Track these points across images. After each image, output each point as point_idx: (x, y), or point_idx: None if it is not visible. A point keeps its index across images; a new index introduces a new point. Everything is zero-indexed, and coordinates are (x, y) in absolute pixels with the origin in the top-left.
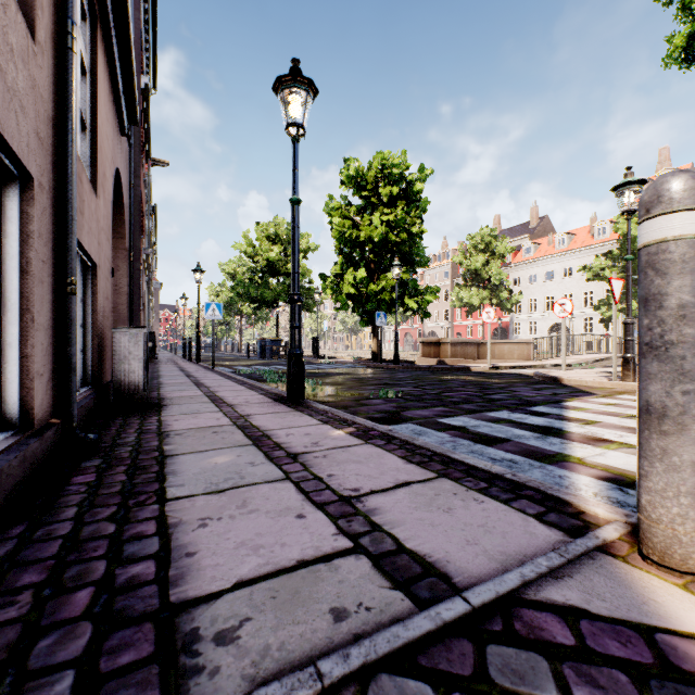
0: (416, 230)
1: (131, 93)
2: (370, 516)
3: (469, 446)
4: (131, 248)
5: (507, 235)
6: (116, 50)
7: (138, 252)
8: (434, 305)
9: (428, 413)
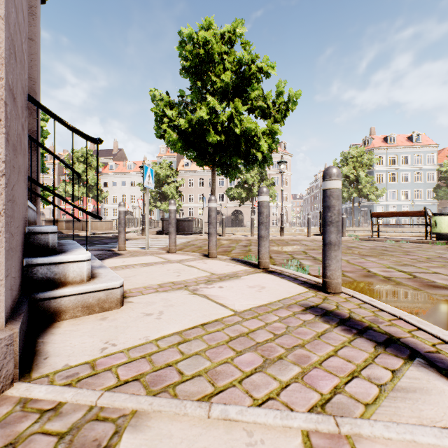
0: (41, 151)
1: None
2: None
3: None
4: None
5: (100, 154)
6: None
7: None
8: None
9: None
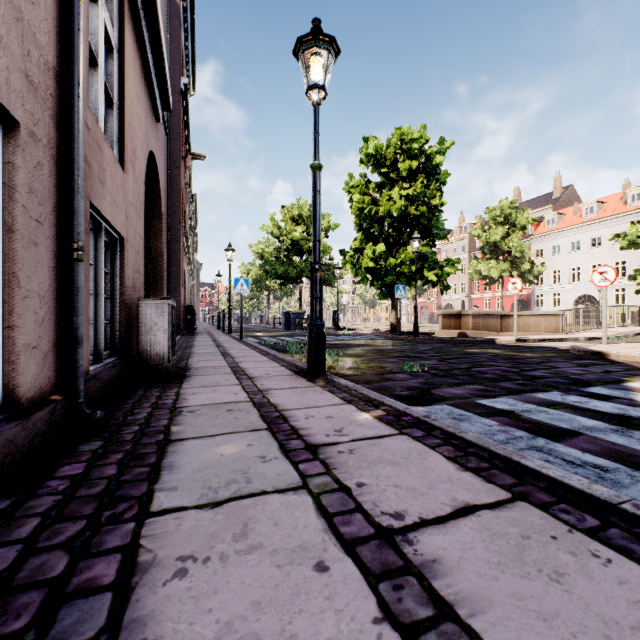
0: (436, 203)
1: (163, 79)
2: (429, 578)
3: (529, 440)
4: (168, 228)
5: (528, 206)
6: (146, 34)
7: (178, 235)
8: (451, 279)
9: (462, 391)
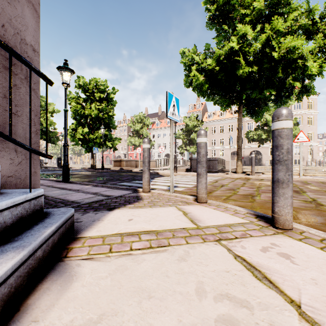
0: (111, 114)
1: None
2: (101, 193)
3: None
4: None
5: (150, 116)
6: None
7: None
8: (120, 144)
9: (114, 182)
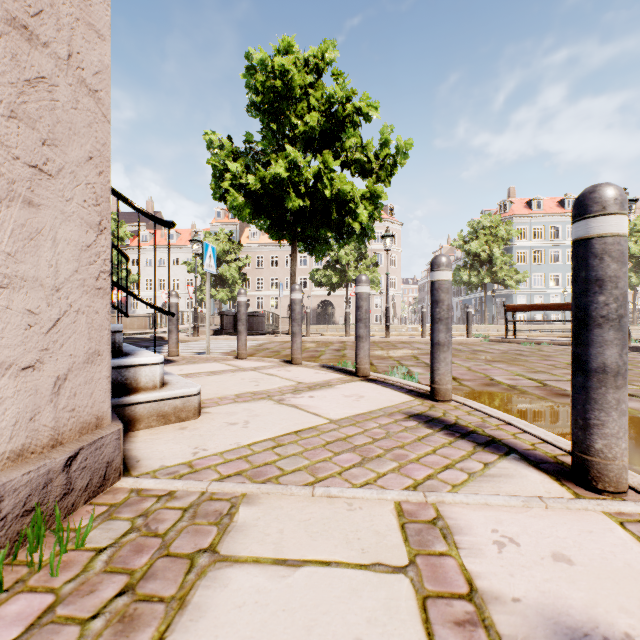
0: None
1: None
2: None
3: None
4: None
5: (126, 218)
6: None
7: None
8: None
9: None
